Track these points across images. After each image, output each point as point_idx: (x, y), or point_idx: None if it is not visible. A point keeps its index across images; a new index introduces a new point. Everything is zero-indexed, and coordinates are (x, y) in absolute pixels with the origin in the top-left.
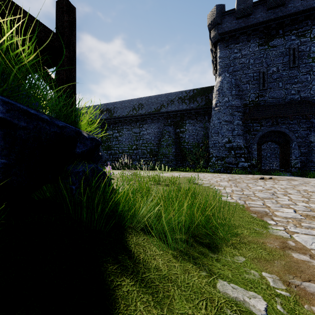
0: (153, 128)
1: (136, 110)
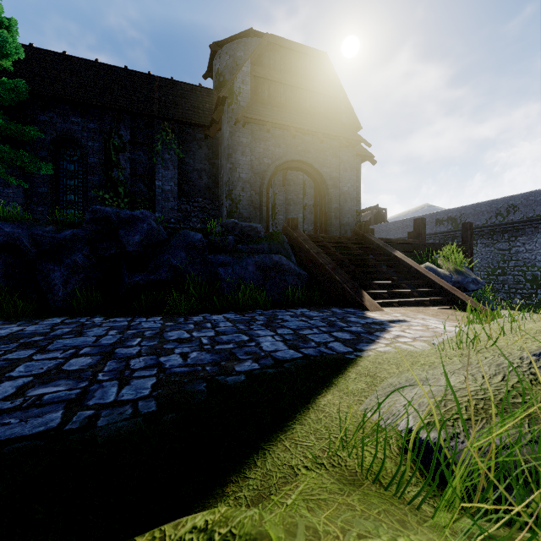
0: (539, 241)
1: (502, 215)
